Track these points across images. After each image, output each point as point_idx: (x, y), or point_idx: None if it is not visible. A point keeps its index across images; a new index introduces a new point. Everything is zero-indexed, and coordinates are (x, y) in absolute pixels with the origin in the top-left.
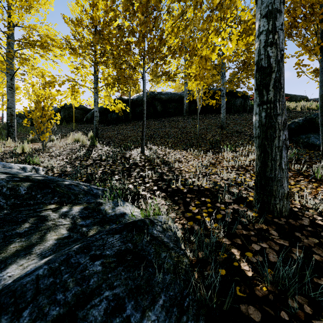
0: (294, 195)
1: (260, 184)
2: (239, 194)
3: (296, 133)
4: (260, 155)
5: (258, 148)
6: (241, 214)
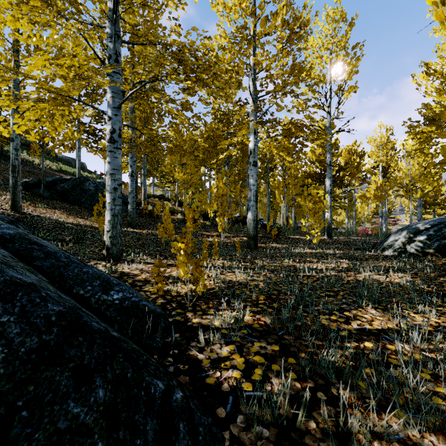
0: (25, 208)
1: (13, 203)
2: (3, 208)
3: (33, 187)
4: (12, 193)
5: (12, 191)
6: (6, 212)
